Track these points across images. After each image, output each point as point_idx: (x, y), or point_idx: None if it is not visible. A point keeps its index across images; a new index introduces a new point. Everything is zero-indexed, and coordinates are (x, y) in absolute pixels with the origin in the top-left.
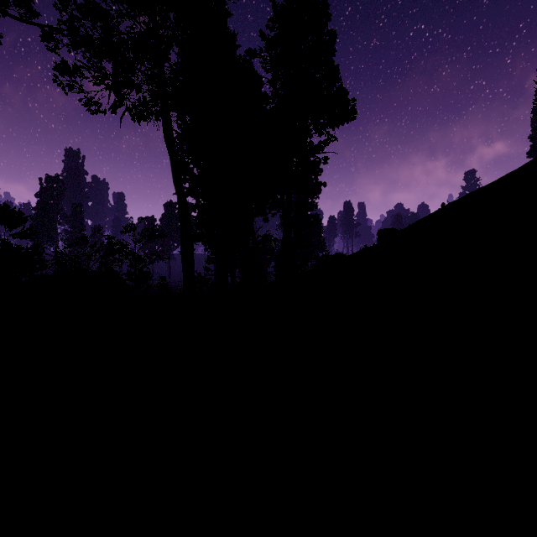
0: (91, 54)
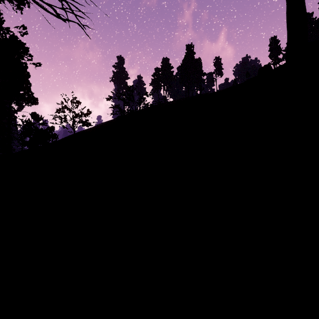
0: None
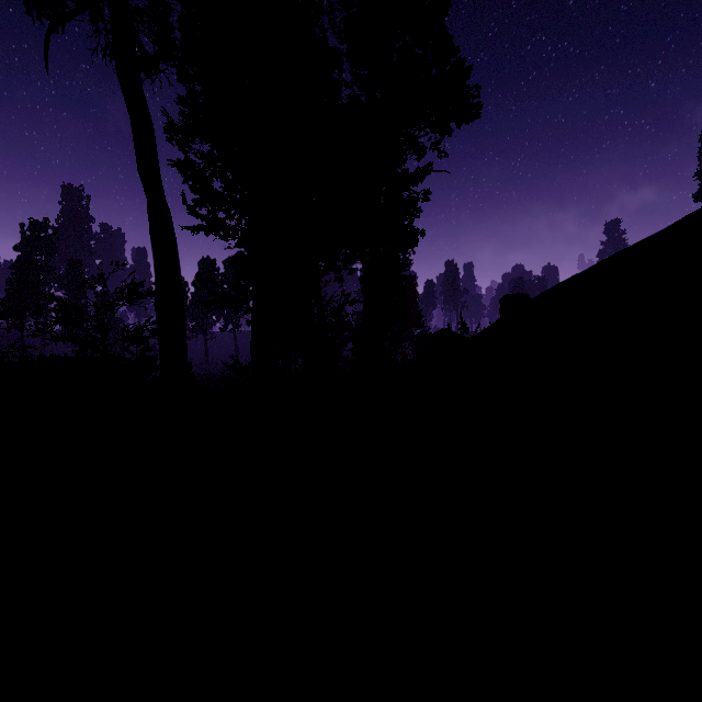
0: None
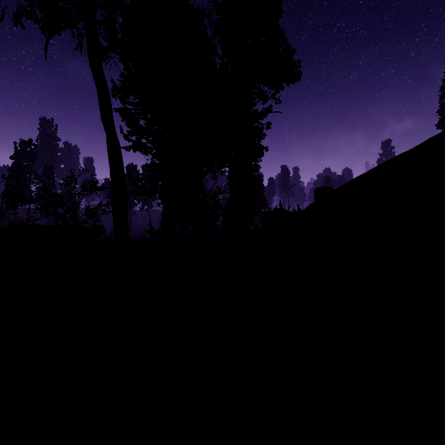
0: None
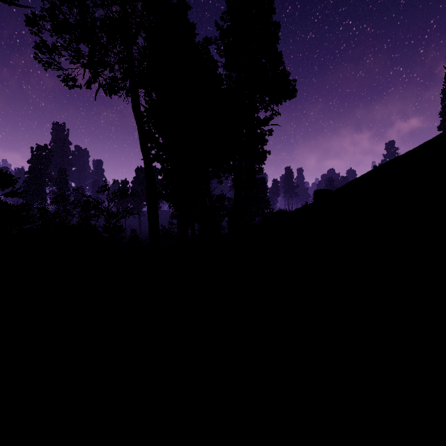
0: (70, 39)
